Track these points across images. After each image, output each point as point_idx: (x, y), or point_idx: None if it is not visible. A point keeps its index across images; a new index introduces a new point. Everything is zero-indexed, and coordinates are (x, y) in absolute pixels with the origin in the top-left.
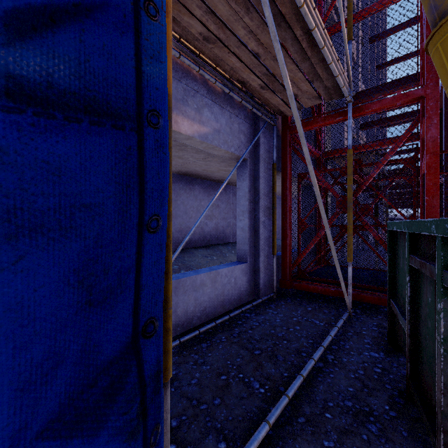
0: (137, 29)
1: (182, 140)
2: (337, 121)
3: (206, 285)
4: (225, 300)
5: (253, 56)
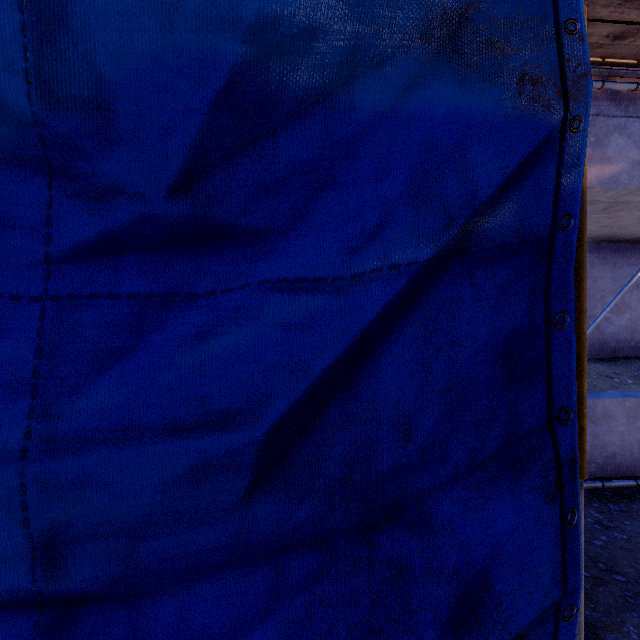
0: (557, 151)
1: None
2: None
3: (615, 418)
4: None
5: None
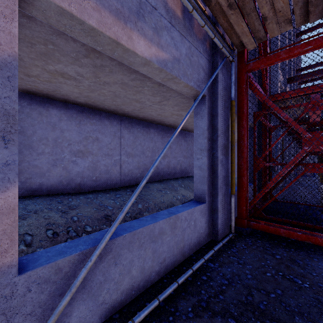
0: None
1: (138, 66)
2: (305, 51)
3: (165, 233)
4: (184, 246)
5: None
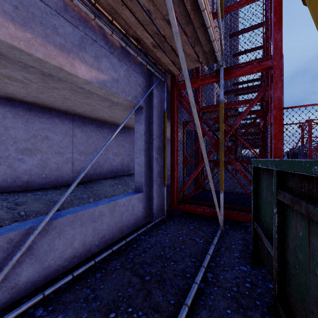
0: None
1: (81, 84)
2: (212, 82)
3: (105, 215)
4: (123, 226)
5: (145, 12)
